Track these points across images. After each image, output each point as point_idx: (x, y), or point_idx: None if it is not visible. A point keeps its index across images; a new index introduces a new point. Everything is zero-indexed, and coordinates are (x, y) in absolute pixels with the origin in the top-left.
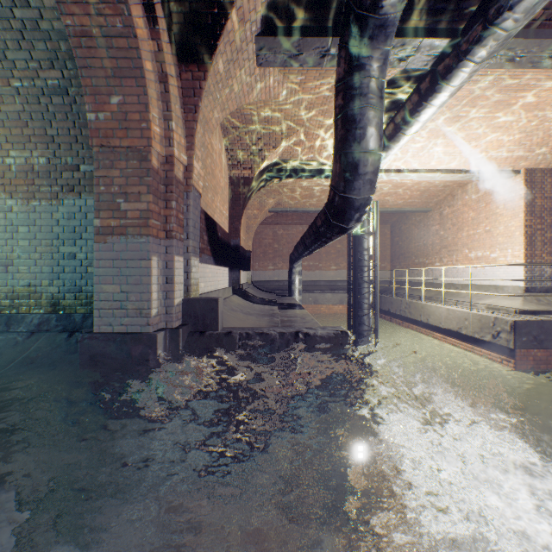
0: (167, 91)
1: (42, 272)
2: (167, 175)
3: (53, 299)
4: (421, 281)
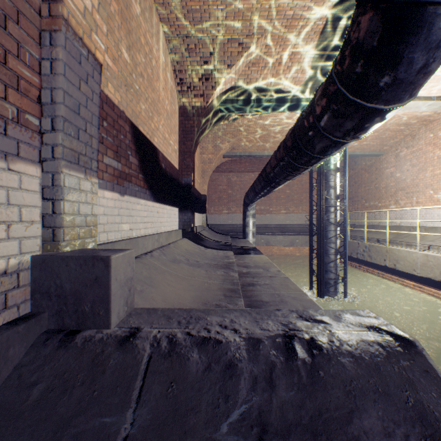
0: None
1: None
2: None
3: None
4: (372, 224)
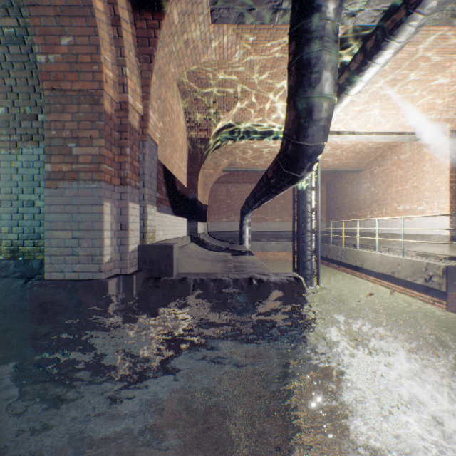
0: (120, 36)
1: (2, 219)
2: (121, 122)
3: (13, 246)
4: (354, 231)
